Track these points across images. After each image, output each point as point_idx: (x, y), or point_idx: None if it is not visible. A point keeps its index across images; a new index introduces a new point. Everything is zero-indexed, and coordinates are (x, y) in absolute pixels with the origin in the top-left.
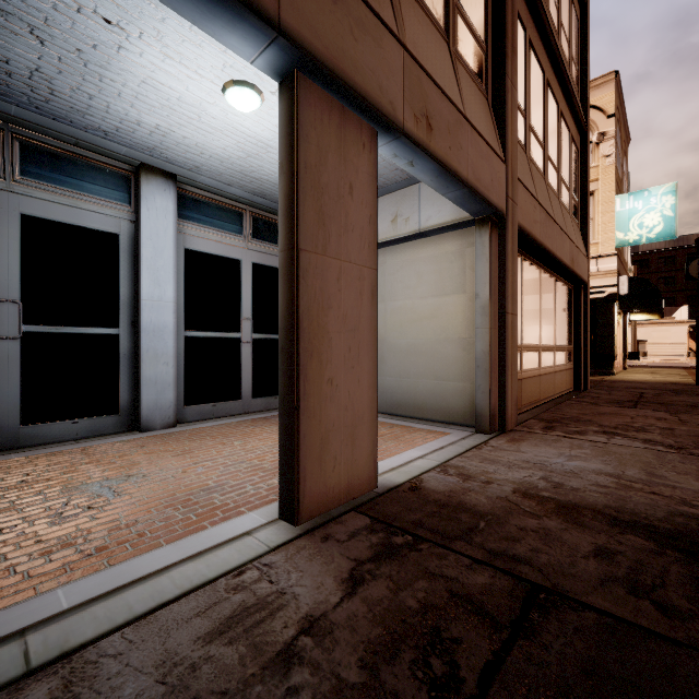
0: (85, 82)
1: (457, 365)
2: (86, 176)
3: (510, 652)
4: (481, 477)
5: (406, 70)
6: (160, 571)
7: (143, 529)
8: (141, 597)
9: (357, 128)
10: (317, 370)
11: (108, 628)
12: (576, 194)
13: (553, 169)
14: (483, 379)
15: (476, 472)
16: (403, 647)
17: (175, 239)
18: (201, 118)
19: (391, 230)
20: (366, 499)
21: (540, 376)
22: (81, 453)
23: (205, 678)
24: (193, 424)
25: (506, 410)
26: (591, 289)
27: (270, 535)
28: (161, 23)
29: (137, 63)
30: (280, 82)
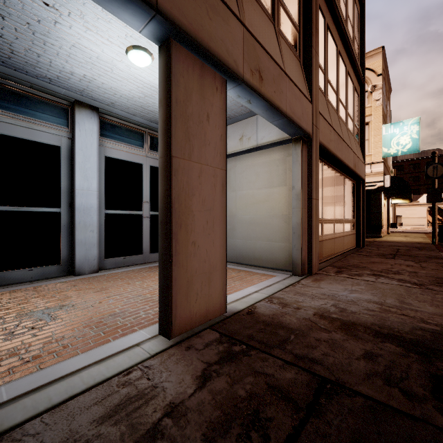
0: (34, 45)
1: (281, 232)
2: (38, 108)
3: (305, 427)
4: (293, 305)
5: (245, 40)
6: (74, 372)
7: (67, 342)
8: (58, 392)
9: (212, 77)
10: (184, 236)
11: (32, 414)
12: (357, 124)
13: (342, 107)
14: (297, 241)
15: (291, 301)
16: (233, 424)
17: (98, 150)
18: (113, 70)
19: (239, 145)
20: (218, 320)
21: (334, 238)
22: (33, 290)
23: None
24: (110, 270)
25: (312, 260)
26: (367, 184)
27: (152, 346)
28: (82, 6)
29: (68, 33)
30: (159, 45)
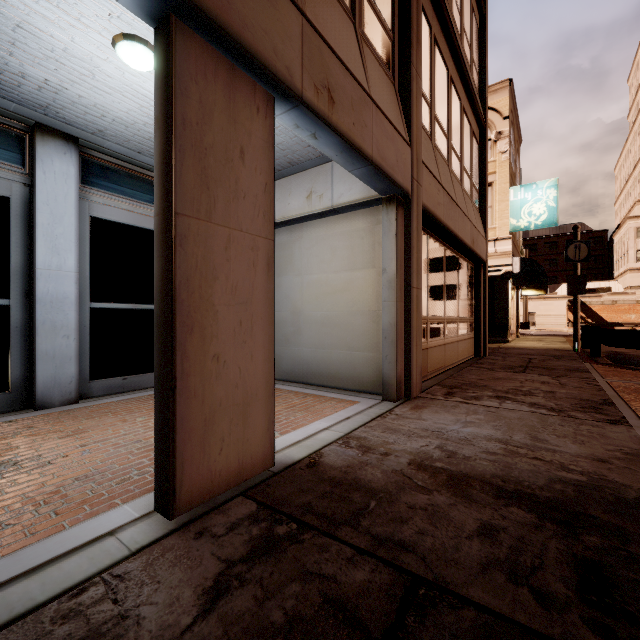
0: None
1: (367, 336)
2: None
3: None
4: (380, 449)
5: (305, 38)
6: None
7: None
8: None
9: (250, 90)
10: (199, 346)
11: None
12: (476, 183)
13: (456, 158)
14: (390, 350)
15: (377, 443)
16: None
17: (77, 206)
18: (95, 75)
19: (306, 206)
20: (259, 480)
21: (444, 345)
22: None
23: None
24: (100, 399)
25: (411, 378)
26: (490, 268)
27: (136, 534)
28: None
29: (6, 2)
30: (155, 28)
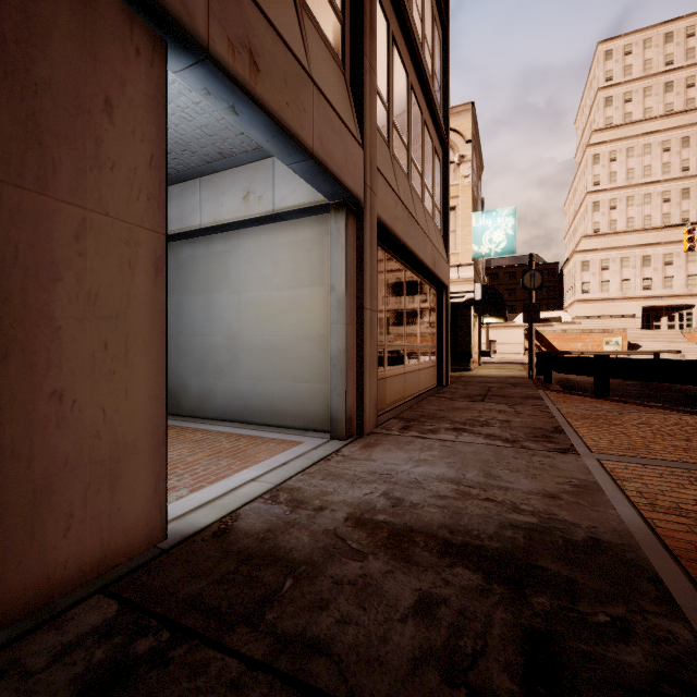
0: None
1: (315, 364)
2: None
3: None
4: (315, 502)
5: None
6: None
7: None
8: None
9: (123, 20)
10: (21, 379)
11: None
12: (438, 203)
13: (417, 173)
14: (339, 380)
15: (313, 494)
16: None
17: None
18: None
19: (243, 209)
20: (135, 565)
21: (404, 374)
22: None
23: None
24: None
25: (363, 412)
26: (453, 294)
27: None
28: None
29: None
30: None
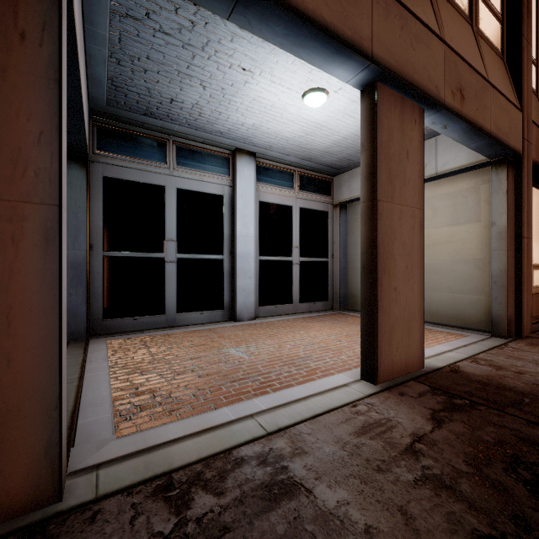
0: (220, 106)
1: (471, 281)
2: (207, 161)
3: None
4: (511, 369)
5: (446, 59)
6: (304, 398)
7: (278, 375)
8: (302, 410)
9: (411, 110)
10: (387, 281)
11: (295, 421)
12: None
13: None
14: (499, 292)
15: (505, 365)
16: (493, 460)
17: (255, 195)
18: (282, 115)
19: None
20: (419, 374)
21: None
22: (211, 332)
23: (367, 452)
24: (265, 318)
25: (522, 319)
26: None
27: (361, 388)
28: (274, 64)
29: (253, 90)
30: (361, 90)
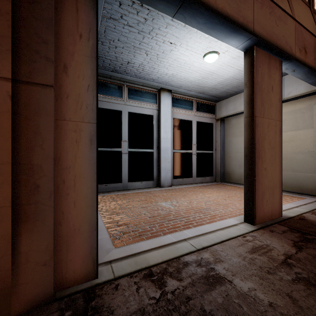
0: (154, 64)
1: (307, 164)
2: (144, 96)
3: None
4: None
5: (296, 30)
6: (212, 231)
7: (194, 218)
8: (214, 237)
9: (274, 62)
10: (260, 164)
11: (211, 243)
12: None
13: None
14: None
15: None
16: None
17: (171, 115)
18: (190, 68)
19: None
20: (279, 220)
21: None
22: (148, 193)
23: (259, 263)
24: (177, 186)
25: None
26: None
27: (245, 227)
28: (189, 39)
29: (174, 54)
30: (244, 52)
